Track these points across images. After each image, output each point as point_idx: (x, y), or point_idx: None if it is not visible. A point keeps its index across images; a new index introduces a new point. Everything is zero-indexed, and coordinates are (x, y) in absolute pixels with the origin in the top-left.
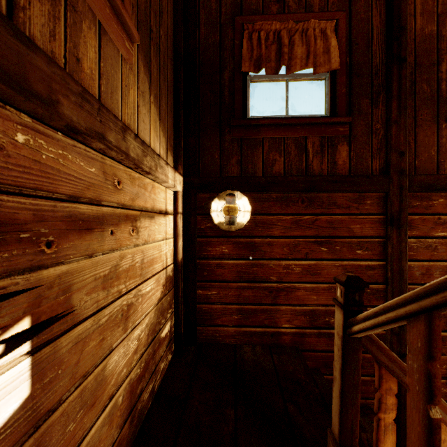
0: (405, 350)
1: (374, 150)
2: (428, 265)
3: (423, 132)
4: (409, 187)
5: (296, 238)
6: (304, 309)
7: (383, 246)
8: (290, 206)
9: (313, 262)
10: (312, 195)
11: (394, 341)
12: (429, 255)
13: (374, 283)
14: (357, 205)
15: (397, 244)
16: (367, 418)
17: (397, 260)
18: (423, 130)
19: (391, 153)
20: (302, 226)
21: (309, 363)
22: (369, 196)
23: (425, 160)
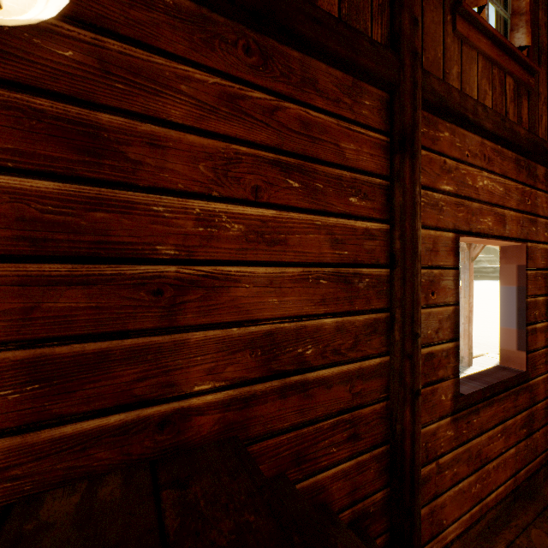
0: (419, 384)
1: (375, 5)
2: (435, 236)
3: (430, 13)
4: (422, 90)
5: (232, 143)
6: (252, 332)
7: (387, 196)
8: (217, 49)
9: (273, 214)
10: (270, 44)
11: (408, 369)
12: (436, 220)
13: (375, 265)
14: (350, 103)
15: (410, 186)
16: (375, 542)
17: (411, 218)
18: (430, 9)
19: (402, 13)
20: (245, 114)
21: (263, 469)
22: (368, 91)
23: (432, 62)
